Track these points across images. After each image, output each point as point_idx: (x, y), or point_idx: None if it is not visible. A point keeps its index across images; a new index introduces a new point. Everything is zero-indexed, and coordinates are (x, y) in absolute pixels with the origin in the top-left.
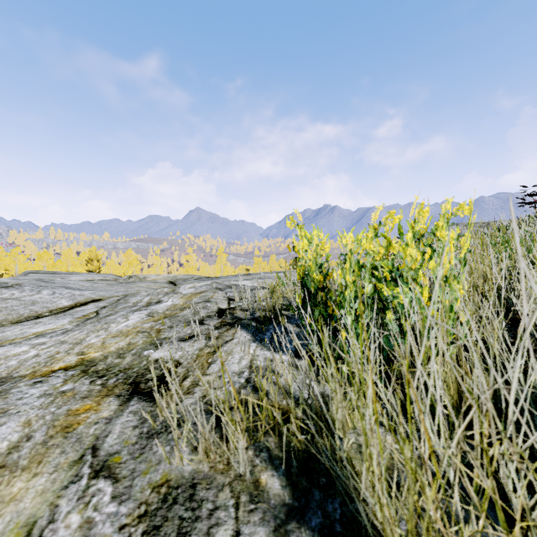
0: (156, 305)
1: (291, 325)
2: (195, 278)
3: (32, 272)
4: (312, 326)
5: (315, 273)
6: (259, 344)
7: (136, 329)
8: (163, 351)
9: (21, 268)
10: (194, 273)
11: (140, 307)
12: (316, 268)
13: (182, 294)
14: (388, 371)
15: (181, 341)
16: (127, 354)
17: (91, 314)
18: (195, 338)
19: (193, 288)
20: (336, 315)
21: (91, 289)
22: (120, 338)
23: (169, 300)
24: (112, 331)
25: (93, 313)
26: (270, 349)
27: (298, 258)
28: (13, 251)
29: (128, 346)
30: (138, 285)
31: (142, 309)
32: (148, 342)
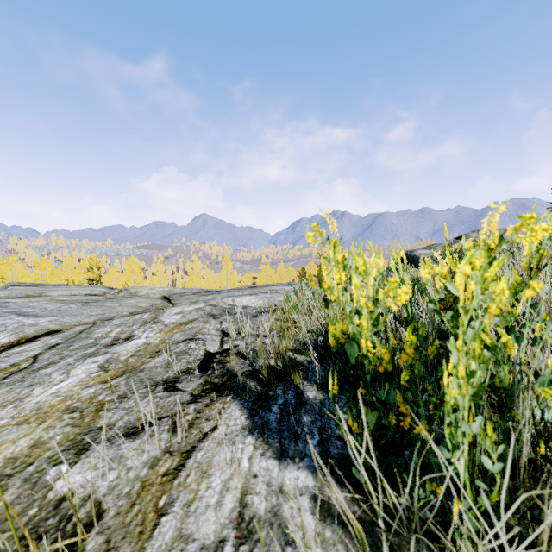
0: (122, 345)
1: (309, 386)
2: (193, 292)
3: (14, 284)
4: (356, 429)
5: (370, 339)
6: (260, 439)
7: (66, 402)
8: (83, 470)
9: (18, 276)
10: (199, 282)
11: (100, 348)
12: (371, 331)
13: (163, 325)
14: (495, 510)
15: (127, 435)
16: (15, 479)
17: (25, 361)
18: (152, 428)
19: (180, 314)
20: (392, 395)
21: (53, 315)
22: (28, 427)
23: (142, 336)
24: (26, 406)
25: (29, 359)
26: (278, 453)
27: (330, 303)
28: (9, 258)
29: (30, 450)
30: (125, 302)
31: (100, 351)
32: (68, 440)
